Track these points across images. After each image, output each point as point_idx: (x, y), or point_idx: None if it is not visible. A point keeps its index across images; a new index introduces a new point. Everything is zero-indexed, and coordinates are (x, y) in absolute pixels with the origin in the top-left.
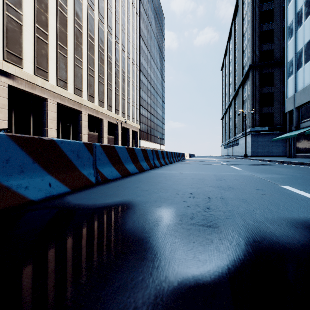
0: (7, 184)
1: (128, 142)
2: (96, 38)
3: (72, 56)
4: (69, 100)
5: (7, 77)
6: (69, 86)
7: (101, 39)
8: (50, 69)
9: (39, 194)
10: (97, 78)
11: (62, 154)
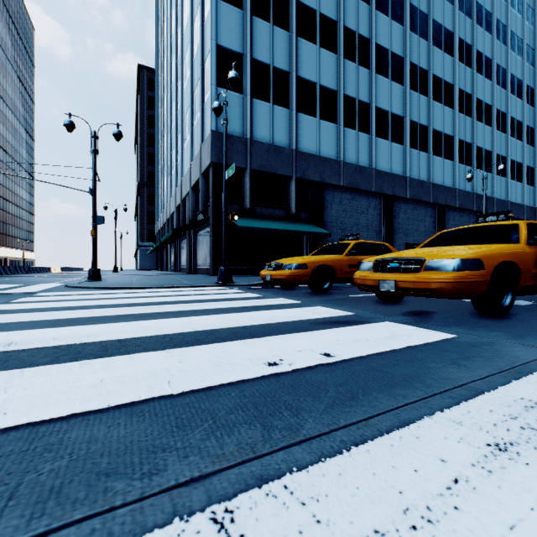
0: None
1: None
2: None
3: None
4: None
5: None
6: None
7: None
8: None
9: None
10: None
11: None
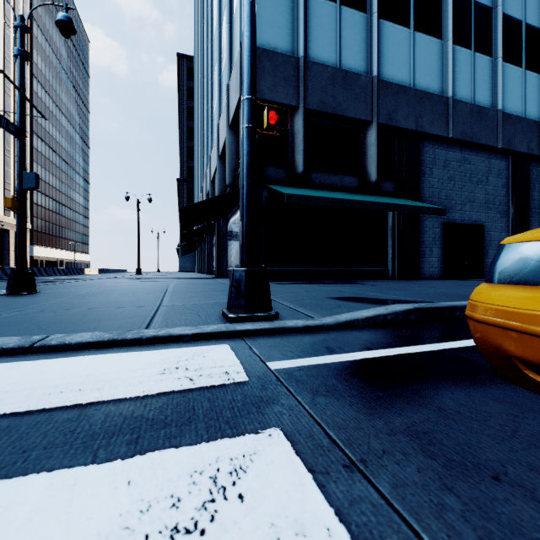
0: None
1: (7, 250)
2: None
3: None
4: None
5: None
6: None
7: None
8: None
9: None
10: None
11: None
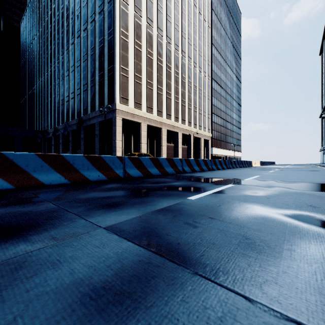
0: (165, 169)
1: (200, 150)
2: (172, 66)
3: (156, 87)
4: (154, 121)
5: (121, 113)
6: (153, 111)
7: (176, 65)
8: (143, 101)
9: (170, 173)
10: (173, 98)
11: (174, 162)
